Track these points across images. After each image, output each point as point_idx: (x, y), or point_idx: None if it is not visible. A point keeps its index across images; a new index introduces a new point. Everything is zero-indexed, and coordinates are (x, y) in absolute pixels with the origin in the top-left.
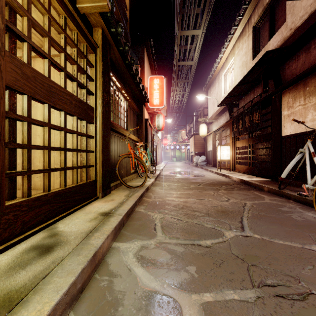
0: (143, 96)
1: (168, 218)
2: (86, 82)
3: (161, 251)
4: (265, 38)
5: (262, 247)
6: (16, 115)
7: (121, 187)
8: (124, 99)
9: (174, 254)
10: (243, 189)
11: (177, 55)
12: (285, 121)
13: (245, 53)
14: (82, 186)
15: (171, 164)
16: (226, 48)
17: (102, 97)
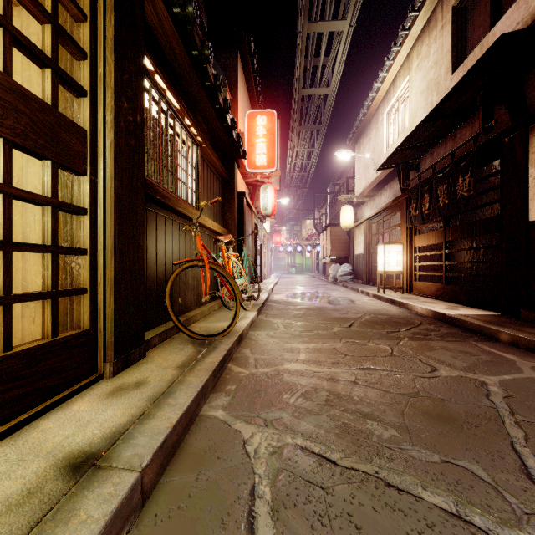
0: (234, 144)
1: (293, 455)
2: (53, 49)
3: None
4: (480, 27)
5: None
6: None
7: (179, 335)
8: (191, 141)
9: None
10: (450, 337)
11: (301, 75)
12: None
13: (434, 62)
14: (30, 355)
15: (288, 279)
16: (395, 59)
17: (114, 105)
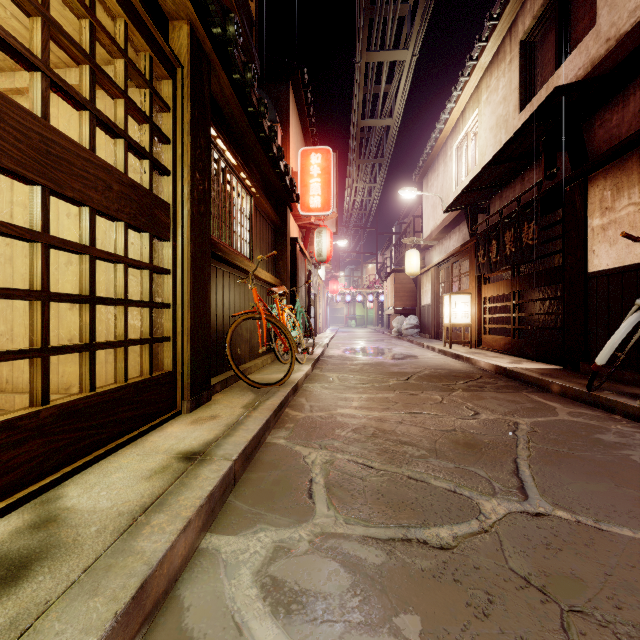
0: (287, 188)
1: (341, 464)
2: (149, 144)
3: (326, 561)
4: (547, 65)
5: (585, 548)
6: None
7: (238, 385)
8: (245, 192)
9: (360, 571)
10: (504, 389)
11: (360, 105)
12: (595, 241)
13: (503, 97)
14: (138, 387)
15: (346, 333)
16: (463, 90)
17: (190, 180)
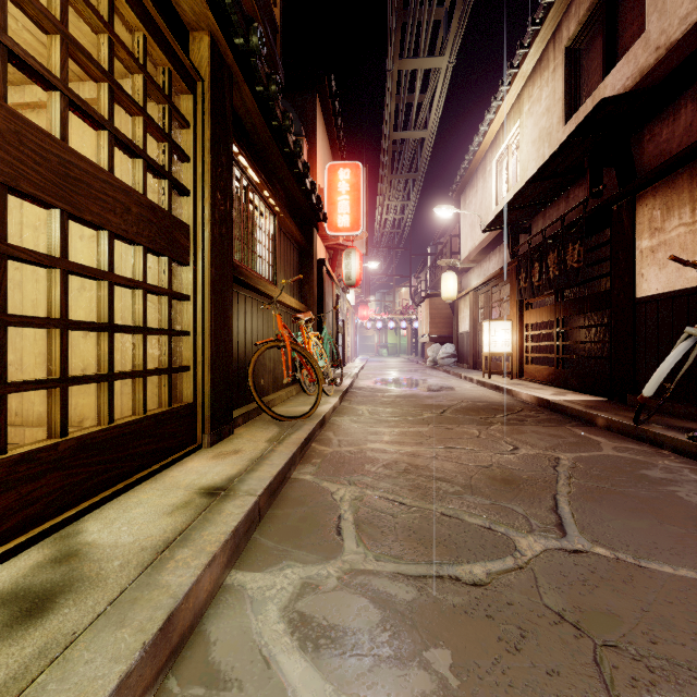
0: (313, 207)
1: (371, 500)
2: (169, 163)
3: (355, 597)
4: (594, 74)
5: (623, 584)
6: None
7: (261, 418)
8: (269, 212)
9: (390, 607)
10: (546, 423)
11: (392, 116)
12: (643, 264)
13: (546, 109)
14: (158, 419)
15: (377, 363)
16: (503, 100)
17: (211, 200)
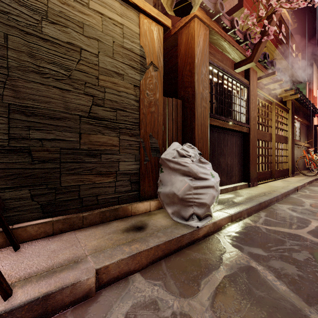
0: (313, 111)
1: None
2: (285, 128)
3: None
4: None
5: None
6: (276, 148)
7: (299, 175)
8: (298, 122)
9: None
10: None
11: None
12: None
13: None
14: (285, 170)
15: None
16: None
17: (291, 131)
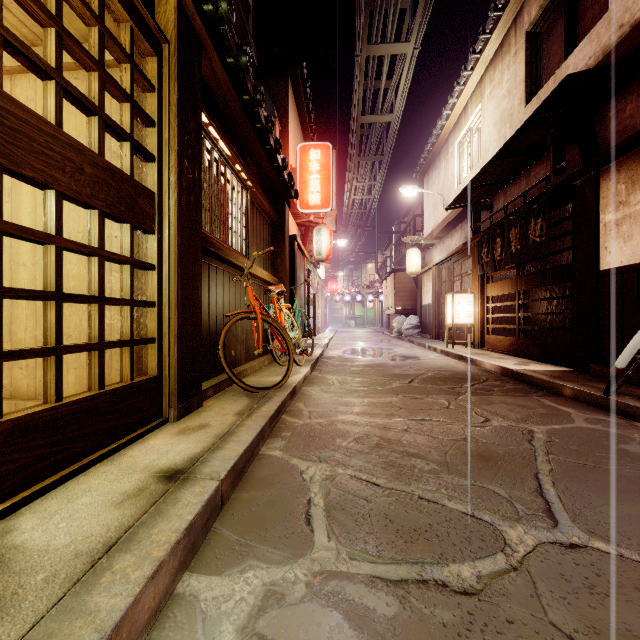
0: (285, 184)
1: (343, 481)
2: (130, 124)
3: (327, 612)
4: (555, 56)
5: (636, 592)
6: None
7: (232, 389)
8: (241, 186)
9: (368, 627)
10: (513, 393)
11: (360, 101)
12: (607, 237)
13: (507, 91)
14: (116, 394)
15: (346, 333)
16: (465, 85)
17: (178, 167)
